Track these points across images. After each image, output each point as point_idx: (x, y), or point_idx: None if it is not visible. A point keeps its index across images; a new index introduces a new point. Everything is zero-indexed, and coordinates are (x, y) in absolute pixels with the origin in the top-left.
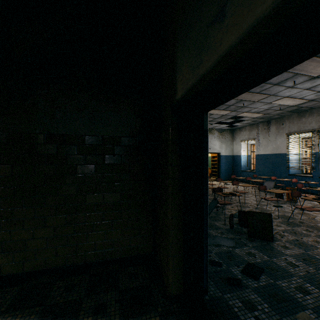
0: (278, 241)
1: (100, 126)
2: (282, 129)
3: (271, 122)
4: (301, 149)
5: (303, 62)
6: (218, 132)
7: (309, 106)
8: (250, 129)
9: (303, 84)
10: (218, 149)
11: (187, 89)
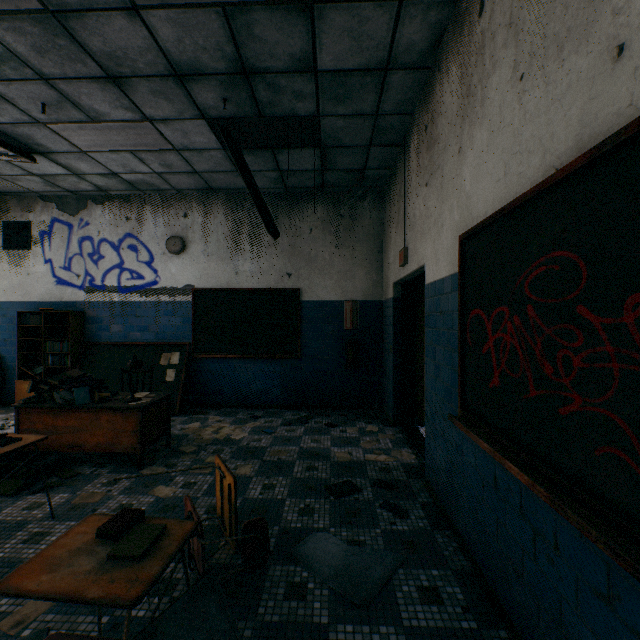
0: None
1: None
2: None
3: None
4: None
5: None
6: None
7: None
8: None
9: None
10: None
11: None
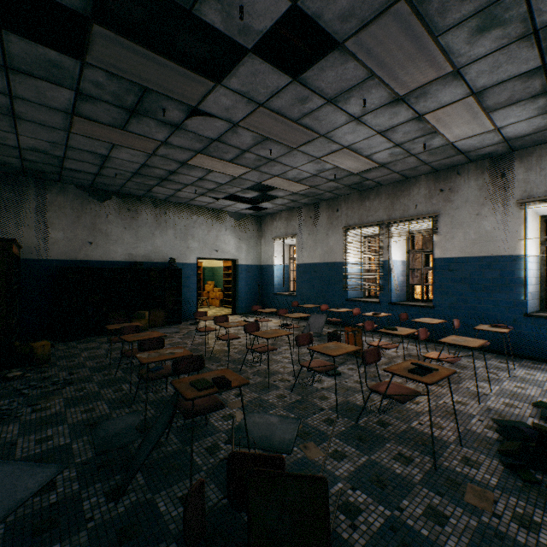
0: None
1: None
2: (337, 219)
3: (321, 206)
4: (365, 254)
5: (390, 30)
6: (234, 219)
7: (377, 178)
8: (289, 217)
9: (377, 115)
10: (234, 253)
11: None
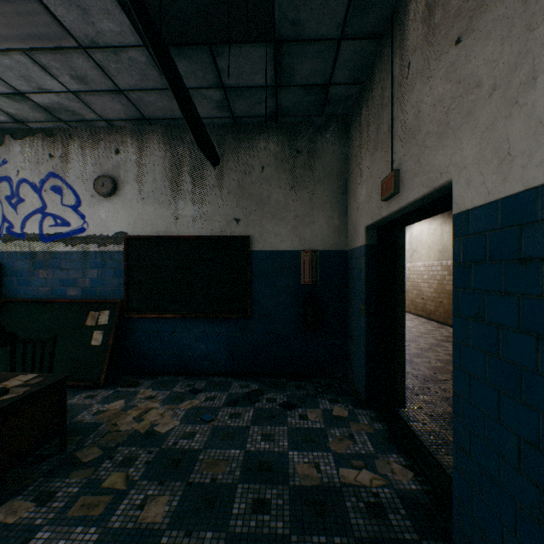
0: None
1: None
2: None
3: None
4: None
5: None
6: None
7: None
8: None
9: None
10: None
11: None
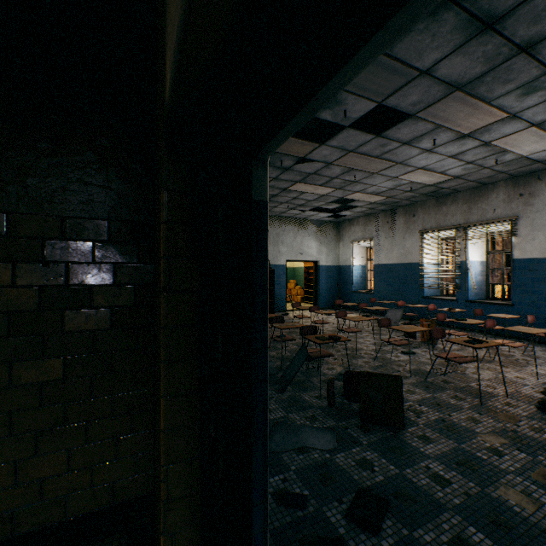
0: (413, 426)
1: (0, 186)
2: (413, 223)
3: (398, 212)
4: (441, 256)
5: (450, 104)
6: (316, 226)
7: (453, 187)
8: (366, 222)
9: (447, 146)
10: (316, 255)
11: (174, 52)
